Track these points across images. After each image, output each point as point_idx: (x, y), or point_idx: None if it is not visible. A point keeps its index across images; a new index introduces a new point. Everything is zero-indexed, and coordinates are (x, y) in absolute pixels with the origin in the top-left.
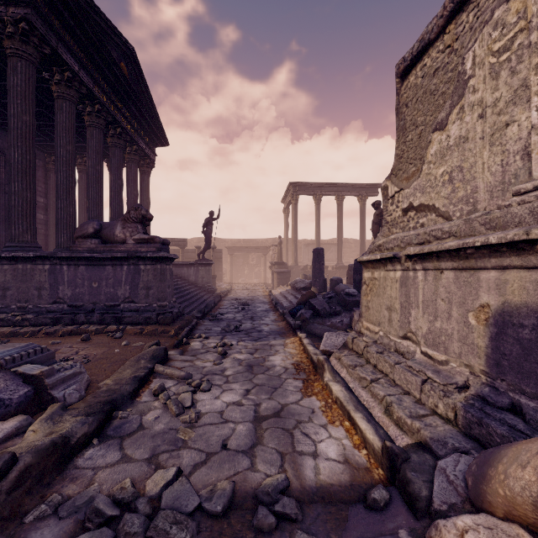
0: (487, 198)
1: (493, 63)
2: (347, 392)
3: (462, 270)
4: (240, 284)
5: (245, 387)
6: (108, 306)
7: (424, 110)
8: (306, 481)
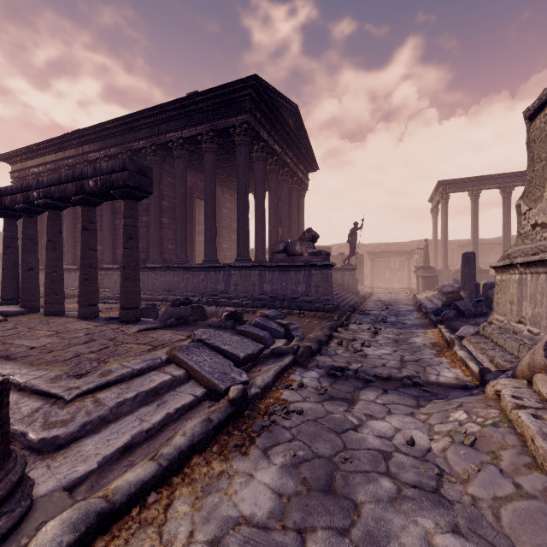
0: None
1: None
2: (468, 355)
3: None
4: (381, 288)
5: (394, 349)
6: (292, 298)
7: (546, 149)
8: (430, 380)
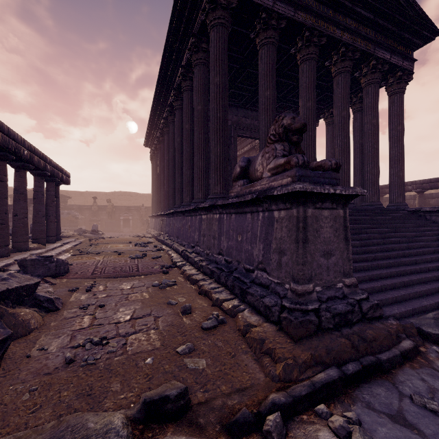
0: None
1: None
2: None
3: None
4: None
5: None
6: (245, 269)
7: None
8: None
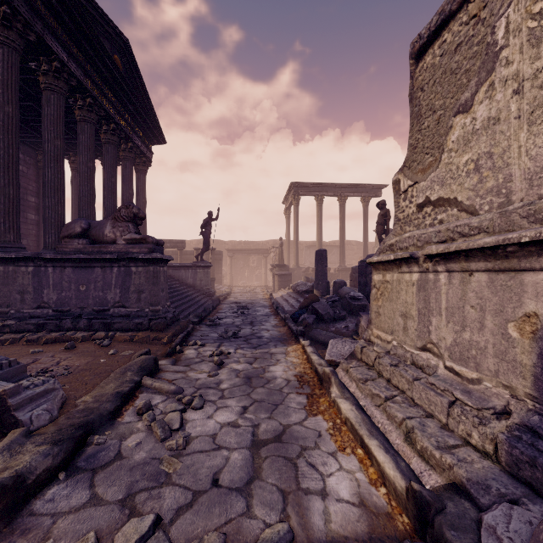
0: (524, 188)
1: (532, 28)
2: (358, 412)
3: (499, 271)
4: (240, 287)
5: (243, 404)
6: (96, 311)
7: (444, 92)
8: (314, 532)
